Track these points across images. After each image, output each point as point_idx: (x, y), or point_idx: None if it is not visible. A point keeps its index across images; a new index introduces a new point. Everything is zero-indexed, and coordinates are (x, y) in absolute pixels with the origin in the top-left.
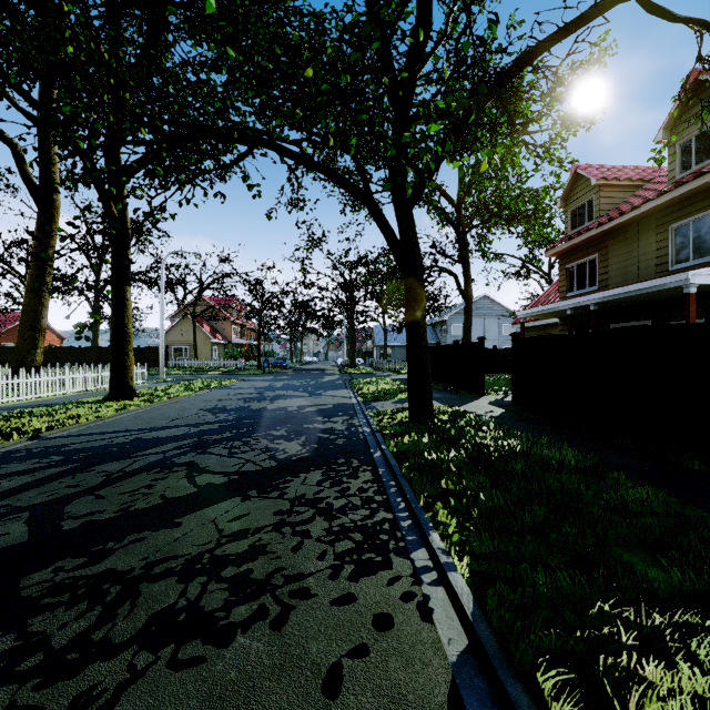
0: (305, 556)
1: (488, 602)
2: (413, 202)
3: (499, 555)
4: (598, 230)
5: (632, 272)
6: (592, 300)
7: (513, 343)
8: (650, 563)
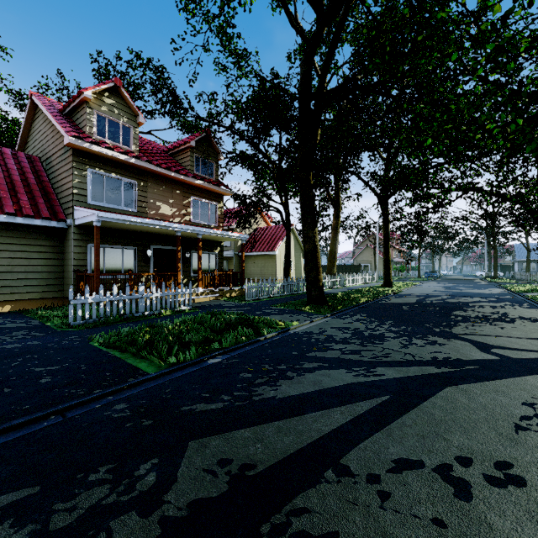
0: (515, 307)
1: None
2: None
3: None
4: None
5: None
6: None
7: None
8: None
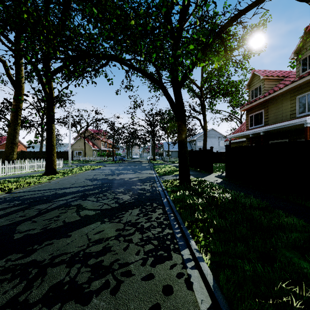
0: (129, 253)
1: (221, 280)
2: (181, 85)
3: (224, 252)
4: (264, 99)
5: (279, 117)
6: (262, 130)
7: (226, 149)
8: (299, 257)
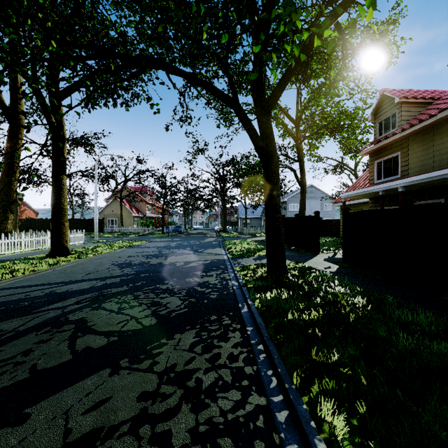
0: None
1: None
2: (270, 107)
3: None
4: (401, 134)
5: (428, 164)
6: (401, 184)
7: (343, 215)
8: None
